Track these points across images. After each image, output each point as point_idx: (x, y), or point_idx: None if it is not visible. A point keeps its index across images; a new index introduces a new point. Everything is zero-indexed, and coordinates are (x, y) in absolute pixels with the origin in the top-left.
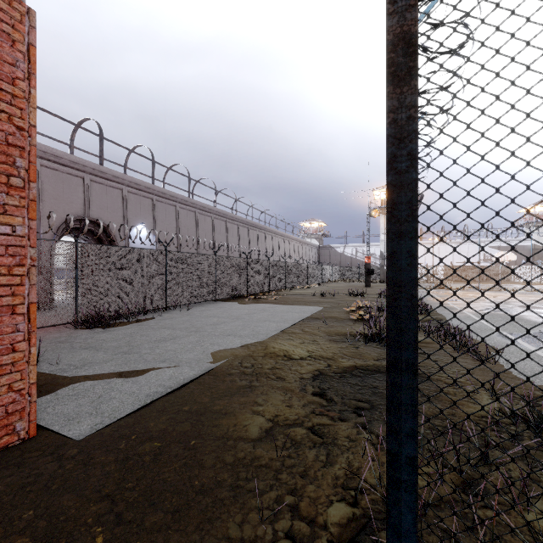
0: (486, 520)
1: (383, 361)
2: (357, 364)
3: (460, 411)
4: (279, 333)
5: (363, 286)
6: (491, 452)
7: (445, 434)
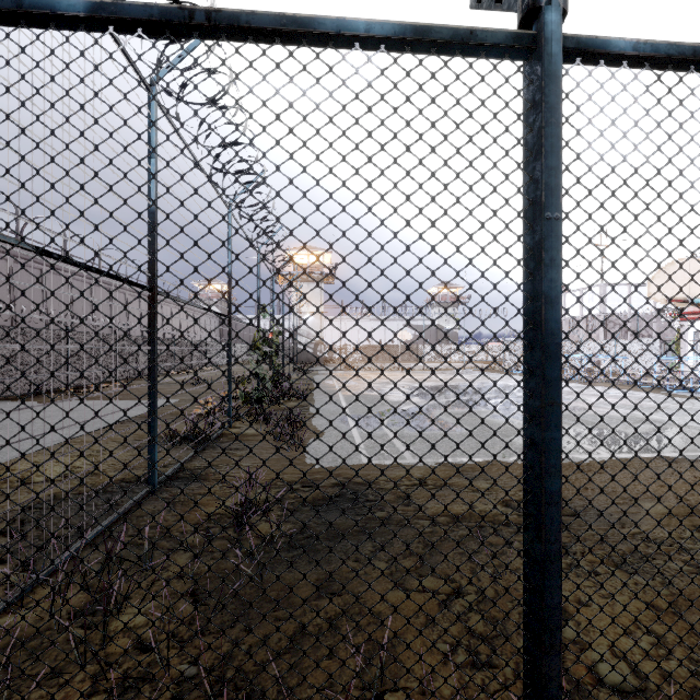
0: (60, 643)
1: (171, 466)
2: (129, 475)
3: (195, 513)
4: (57, 444)
5: (268, 369)
6: (172, 555)
7: (139, 547)
